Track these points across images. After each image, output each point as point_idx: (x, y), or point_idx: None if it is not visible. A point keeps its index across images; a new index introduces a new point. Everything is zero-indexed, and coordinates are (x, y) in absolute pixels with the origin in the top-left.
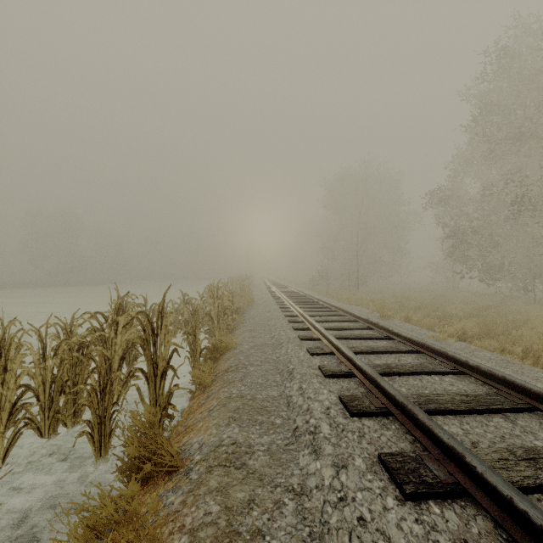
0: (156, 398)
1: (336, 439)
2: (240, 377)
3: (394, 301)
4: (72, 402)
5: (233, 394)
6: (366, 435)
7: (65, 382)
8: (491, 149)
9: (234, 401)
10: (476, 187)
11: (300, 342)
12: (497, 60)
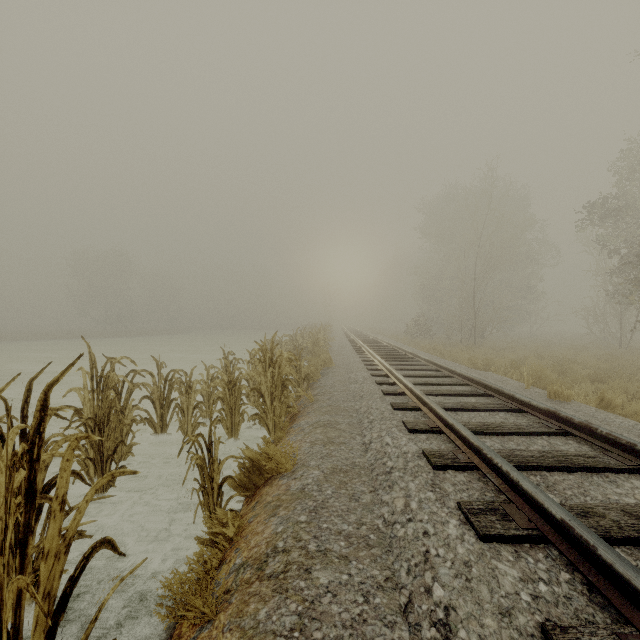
0: None
1: None
2: (288, 629)
3: (544, 364)
4: None
5: None
6: None
7: None
8: None
9: None
10: None
11: (434, 474)
12: None
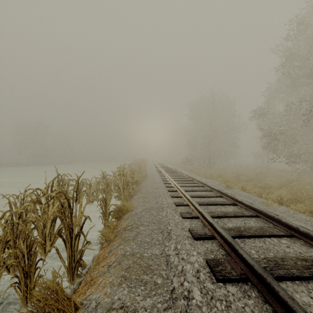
0: (72, 254)
1: (207, 310)
2: (133, 236)
3: (233, 176)
4: (13, 255)
5: (127, 252)
6: (232, 305)
7: (8, 241)
8: (293, 82)
9: (127, 259)
10: (281, 106)
11: (175, 207)
12: (297, 27)
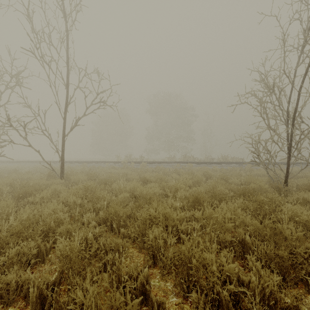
0: None
1: None
2: None
3: None
4: None
5: None
6: None
7: None
8: None
9: None
10: None
11: None
12: None
